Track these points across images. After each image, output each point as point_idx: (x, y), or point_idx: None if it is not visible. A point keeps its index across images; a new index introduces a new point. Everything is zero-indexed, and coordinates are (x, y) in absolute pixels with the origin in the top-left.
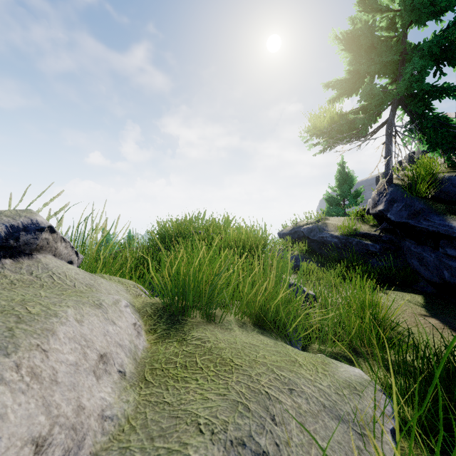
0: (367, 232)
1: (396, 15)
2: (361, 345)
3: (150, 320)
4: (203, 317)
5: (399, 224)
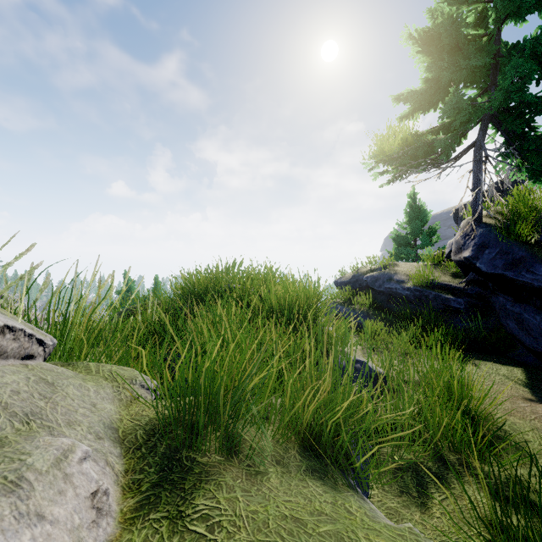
0: (447, 283)
1: (486, 7)
2: (450, 450)
3: (137, 459)
4: (221, 451)
5: (491, 275)
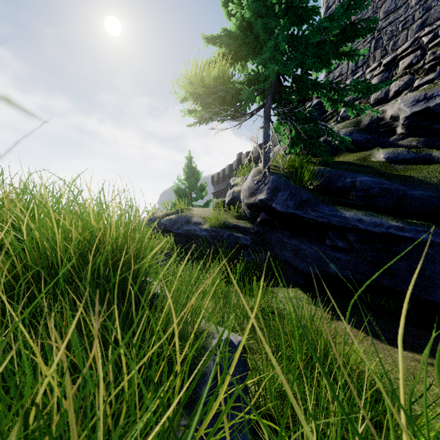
0: (236, 224)
1: None
2: None
3: None
4: None
5: (281, 214)
